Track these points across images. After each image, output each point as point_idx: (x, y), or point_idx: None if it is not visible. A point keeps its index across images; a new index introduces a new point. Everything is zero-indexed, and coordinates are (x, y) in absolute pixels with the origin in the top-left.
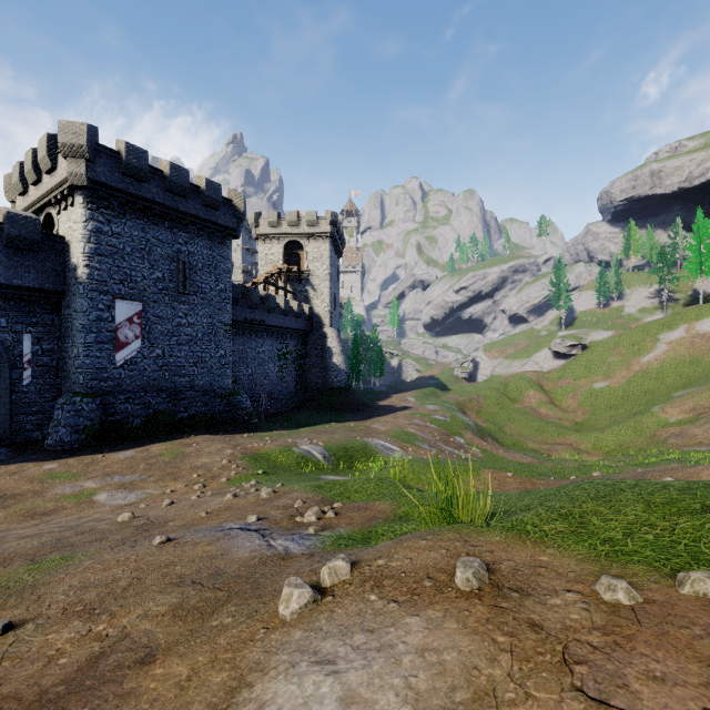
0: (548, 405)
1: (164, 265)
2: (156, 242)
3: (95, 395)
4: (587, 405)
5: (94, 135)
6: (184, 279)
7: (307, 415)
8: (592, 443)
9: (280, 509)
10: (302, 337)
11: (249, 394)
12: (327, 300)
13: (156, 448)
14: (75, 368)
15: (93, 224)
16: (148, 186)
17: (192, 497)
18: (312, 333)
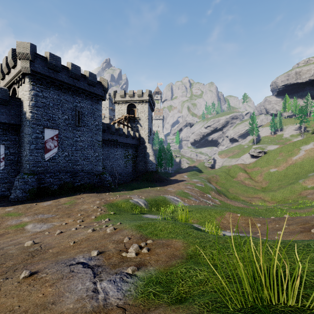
0: (249, 179)
1: (69, 112)
2: (65, 101)
3: (35, 174)
4: (267, 179)
5: (34, 49)
6: (79, 119)
7: (137, 184)
8: (271, 197)
9: (114, 243)
10: (135, 148)
11: (110, 174)
12: (147, 130)
13: (63, 200)
14: (25, 161)
15: (34, 92)
16: (60, 74)
17: (72, 229)
18: (140, 146)
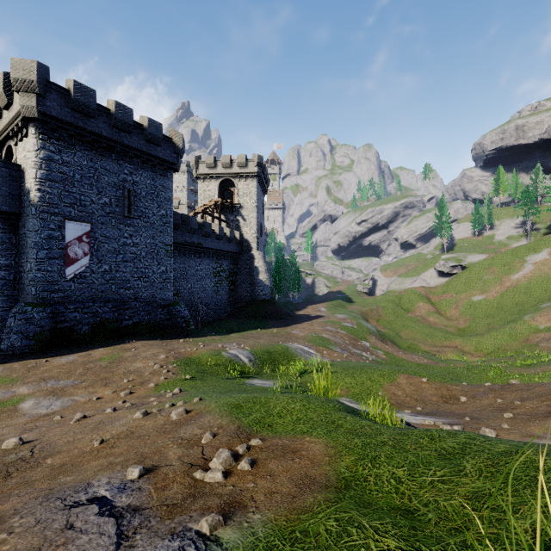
0: (435, 314)
1: (111, 192)
2: (104, 171)
3: (46, 305)
4: (467, 314)
5: (45, 73)
6: (129, 204)
7: (238, 322)
8: (474, 346)
9: (182, 447)
10: (234, 258)
11: (188, 305)
12: (255, 227)
13: (98, 353)
14: (29, 281)
15: (45, 153)
16: (95, 122)
17: (107, 410)
18: (242, 255)
